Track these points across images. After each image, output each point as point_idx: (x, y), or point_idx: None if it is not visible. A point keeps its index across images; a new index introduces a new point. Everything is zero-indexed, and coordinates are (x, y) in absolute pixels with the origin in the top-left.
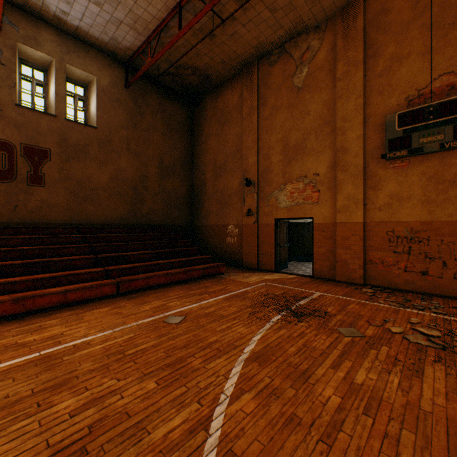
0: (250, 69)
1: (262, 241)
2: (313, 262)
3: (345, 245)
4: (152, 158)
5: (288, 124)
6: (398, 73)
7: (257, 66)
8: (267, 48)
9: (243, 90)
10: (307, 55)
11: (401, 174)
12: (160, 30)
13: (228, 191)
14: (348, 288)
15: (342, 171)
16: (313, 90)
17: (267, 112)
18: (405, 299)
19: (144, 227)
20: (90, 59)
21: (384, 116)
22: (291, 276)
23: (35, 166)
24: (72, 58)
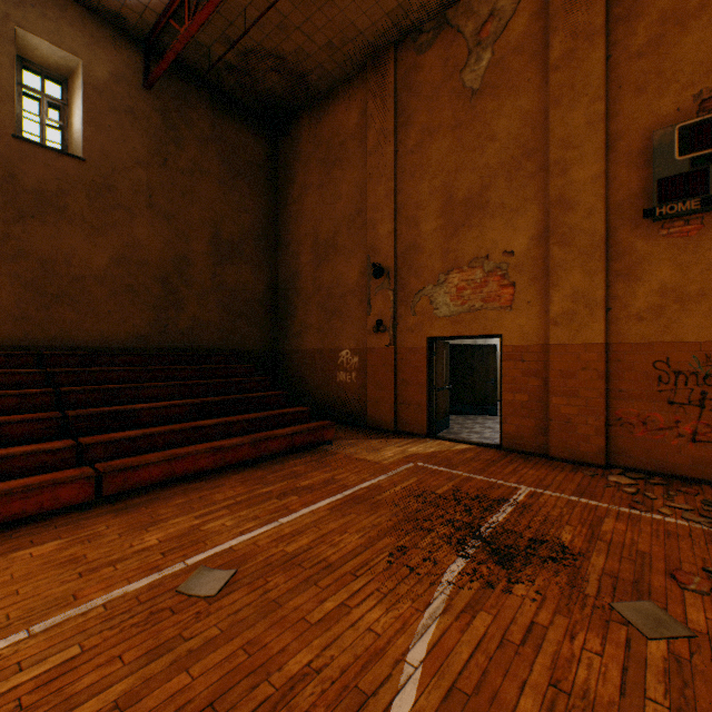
0: (382, 61)
1: (403, 380)
2: (503, 420)
3: (567, 389)
4: (199, 225)
5: (452, 160)
6: (677, 48)
7: (394, 55)
8: (413, 17)
9: (367, 101)
10: (490, 27)
11: (685, 248)
12: None
13: (340, 287)
14: (579, 475)
15: (561, 244)
16: (501, 92)
17: (413, 139)
18: (711, 503)
19: (182, 353)
20: (69, 24)
21: (648, 134)
22: (460, 447)
23: None
24: (29, 16)
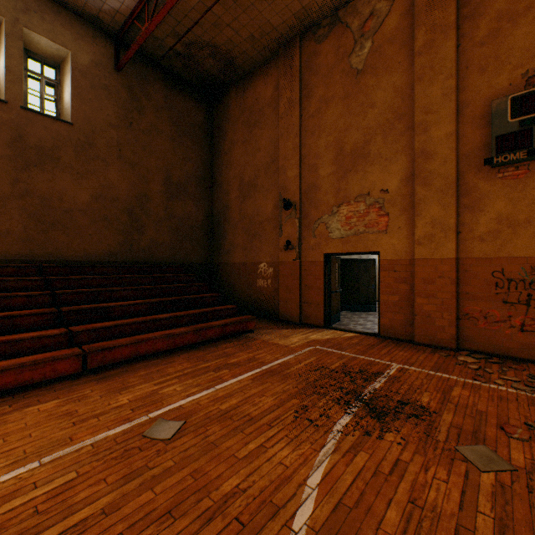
0: (290, 49)
1: (306, 285)
2: (380, 315)
3: (428, 292)
4: (155, 170)
5: (343, 122)
6: (510, 39)
7: (299, 44)
8: (313, 16)
9: (279, 78)
10: (371, 23)
11: (515, 187)
12: None
13: (259, 216)
14: (436, 356)
15: (423, 184)
16: (379, 72)
17: (313, 107)
18: (533, 376)
19: (143, 265)
20: (61, 25)
21: (488, 102)
22: (348, 335)
23: None
24: (33, 20)
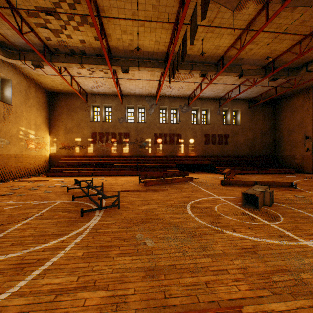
0: (308, 90)
1: None
2: None
3: None
4: (257, 130)
5: None
6: None
7: (311, 89)
8: None
9: (303, 99)
10: None
11: None
12: (266, 92)
13: (295, 140)
14: None
15: None
16: None
17: None
18: None
19: (255, 156)
20: (238, 104)
21: None
22: None
23: (226, 139)
24: (234, 106)
